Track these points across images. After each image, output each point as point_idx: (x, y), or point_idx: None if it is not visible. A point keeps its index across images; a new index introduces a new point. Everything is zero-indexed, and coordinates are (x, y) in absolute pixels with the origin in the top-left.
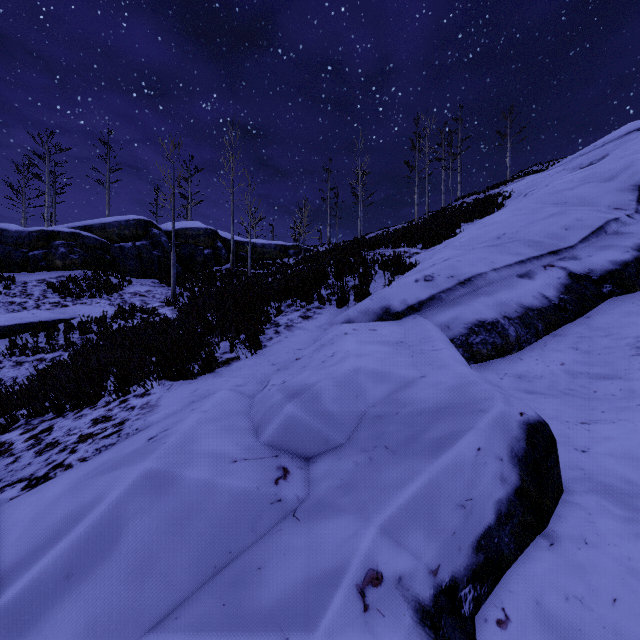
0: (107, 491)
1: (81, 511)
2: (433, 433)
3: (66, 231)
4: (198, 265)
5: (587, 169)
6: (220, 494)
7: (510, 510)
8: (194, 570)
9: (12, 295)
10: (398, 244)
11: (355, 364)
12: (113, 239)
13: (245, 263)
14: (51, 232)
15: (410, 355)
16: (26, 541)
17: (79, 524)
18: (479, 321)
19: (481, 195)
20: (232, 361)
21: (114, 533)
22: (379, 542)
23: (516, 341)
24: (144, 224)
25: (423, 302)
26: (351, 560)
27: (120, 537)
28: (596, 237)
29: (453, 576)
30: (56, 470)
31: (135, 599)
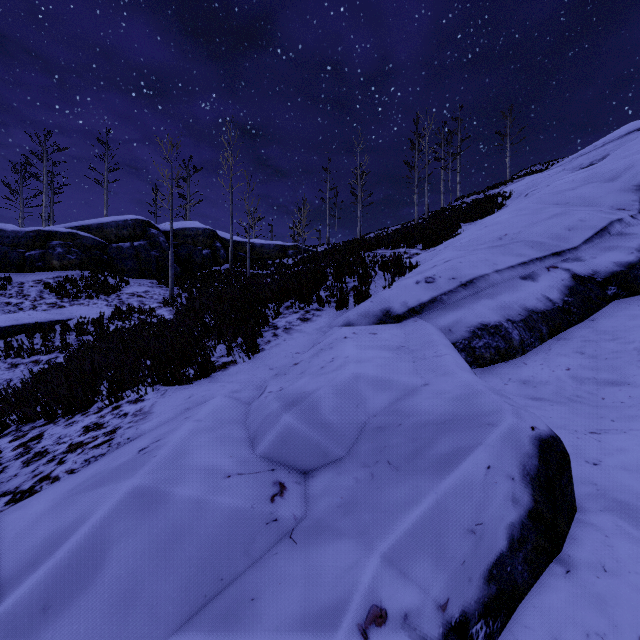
0: (91, 511)
1: (63, 533)
2: (439, 448)
3: (63, 231)
4: (197, 265)
5: (588, 169)
6: (212, 514)
7: (523, 535)
8: (182, 600)
9: (8, 296)
10: (398, 245)
11: (355, 371)
12: (111, 239)
13: (244, 263)
14: (48, 232)
15: (412, 361)
16: (3, 566)
17: (59, 548)
18: (482, 324)
19: (481, 195)
20: (229, 365)
21: (97, 559)
22: (382, 573)
23: (520, 345)
24: (142, 224)
25: (424, 304)
26: (352, 595)
27: (103, 563)
28: (600, 238)
29: (463, 611)
30: (42, 483)
31: (117, 634)
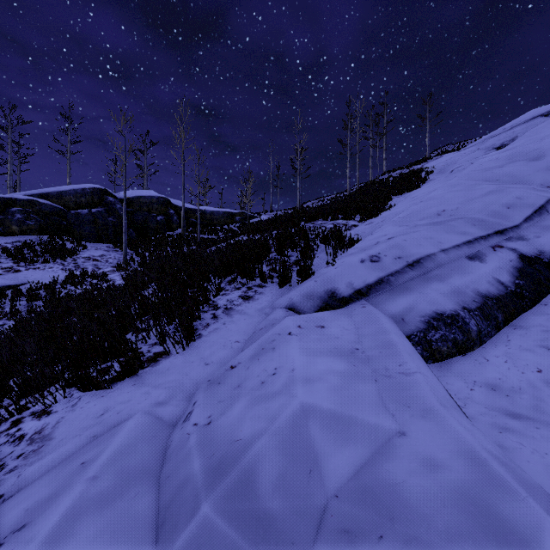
0: None
1: None
2: None
3: (23, 198)
4: (151, 230)
5: (509, 148)
6: None
7: None
8: None
9: None
10: (336, 216)
11: (304, 400)
12: (70, 206)
13: (195, 228)
14: (8, 199)
15: (373, 378)
16: None
17: None
18: (437, 313)
19: (405, 170)
20: (160, 357)
21: None
22: None
23: (477, 336)
24: (100, 192)
25: (371, 286)
26: None
27: None
28: (539, 216)
29: None
30: None
31: None
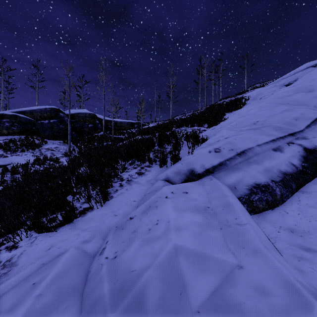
0: None
1: None
2: None
3: (9, 114)
4: (85, 133)
5: (294, 85)
6: None
7: None
8: None
9: None
10: (193, 124)
11: (176, 243)
12: (37, 118)
13: (111, 131)
14: (0, 114)
15: (219, 227)
16: None
17: None
18: (256, 184)
19: (232, 98)
20: (87, 211)
21: None
22: None
23: (280, 198)
24: (55, 110)
25: (215, 167)
26: None
27: None
28: (314, 125)
29: None
30: None
31: None
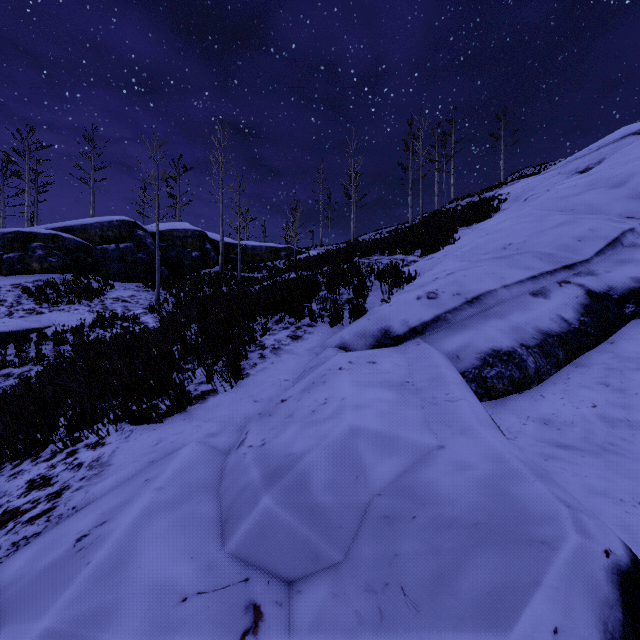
0: None
1: None
2: (474, 578)
3: (44, 232)
4: (186, 268)
5: (590, 174)
6: None
7: None
8: None
9: None
10: (394, 251)
11: (353, 422)
12: (95, 241)
13: (235, 266)
14: (28, 233)
15: (420, 406)
16: None
17: None
18: (493, 350)
19: (475, 198)
20: (208, 395)
21: None
22: None
23: (535, 373)
24: (128, 225)
25: (427, 324)
26: None
27: None
28: (612, 249)
29: None
30: None
31: None
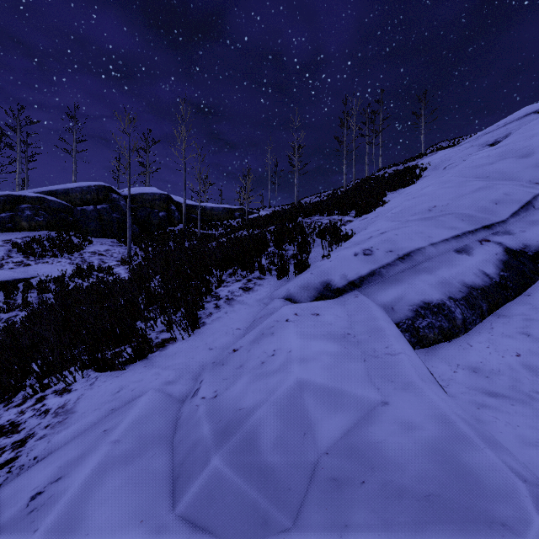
0: None
1: None
2: None
3: (32, 196)
4: (154, 226)
5: (500, 146)
6: None
7: None
8: None
9: None
10: (332, 212)
11: (300, 376)
12: (76, 203)
13: (196, 224)
14: (17, 196)
15: (362, 358)
16: None
17: None
18: (424, 302)
19: (400, 166)
20: (168, 343)
21: None
22: None
23: (462, 324)
24: (104, 189)
25: (363, 278)
26: None
27: None
28: (525, 212)
29: None
30: None
31: None
